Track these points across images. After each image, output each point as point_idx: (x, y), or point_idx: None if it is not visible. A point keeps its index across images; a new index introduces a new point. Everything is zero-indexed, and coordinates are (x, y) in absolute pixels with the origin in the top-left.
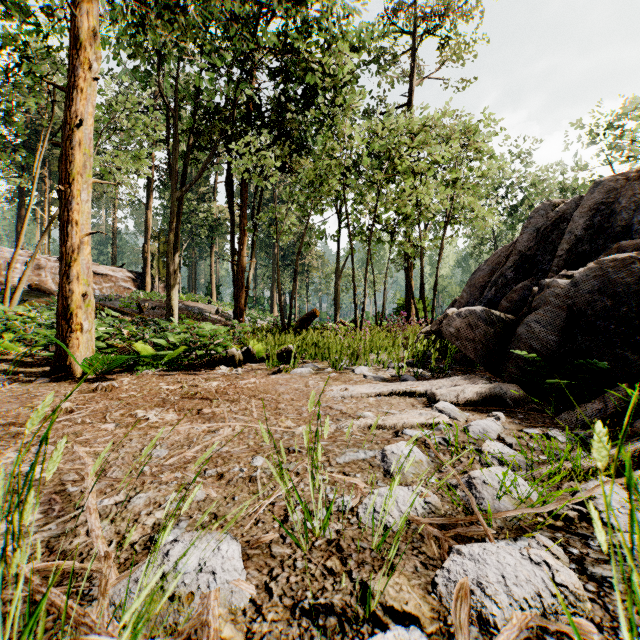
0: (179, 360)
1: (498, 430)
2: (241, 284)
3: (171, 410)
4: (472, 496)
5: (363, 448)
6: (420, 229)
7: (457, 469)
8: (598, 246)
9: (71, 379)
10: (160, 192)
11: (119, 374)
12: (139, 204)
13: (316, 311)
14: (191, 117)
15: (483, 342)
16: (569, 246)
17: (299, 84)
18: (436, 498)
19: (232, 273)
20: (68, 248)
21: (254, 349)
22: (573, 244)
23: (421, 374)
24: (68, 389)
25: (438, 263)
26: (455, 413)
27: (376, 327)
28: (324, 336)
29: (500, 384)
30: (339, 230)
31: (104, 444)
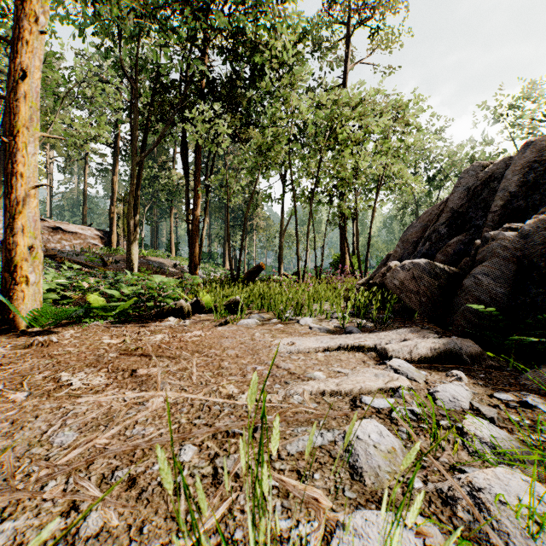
0: (130, 311)
1: (468, 397)
2: (195, 241)
3: (103, 370)
4: (504, 545)
5: (318, 426)
6: (355, 192)
7: (442, 462)
8: (534, 201)
9: (14, 332)
10: (125, 160)
11: (66, 326)
12: (107, 171)
13: (262, 264)
14: (151, 92)
15: (428, 294)
16: (503, 202)
17: (247, 63)
18: (439, 535)
19: (187, 231)
20: (13, 200)
21: (203, 300)
22: (507, 200)
23: (364, 325)
24: (3, 344)
25: (371, 222)
26: (413, 373)
27: (316, 279)
28: (270, 287)
29: (453, 339)
30: (283, 194)
31: (1, 424)
